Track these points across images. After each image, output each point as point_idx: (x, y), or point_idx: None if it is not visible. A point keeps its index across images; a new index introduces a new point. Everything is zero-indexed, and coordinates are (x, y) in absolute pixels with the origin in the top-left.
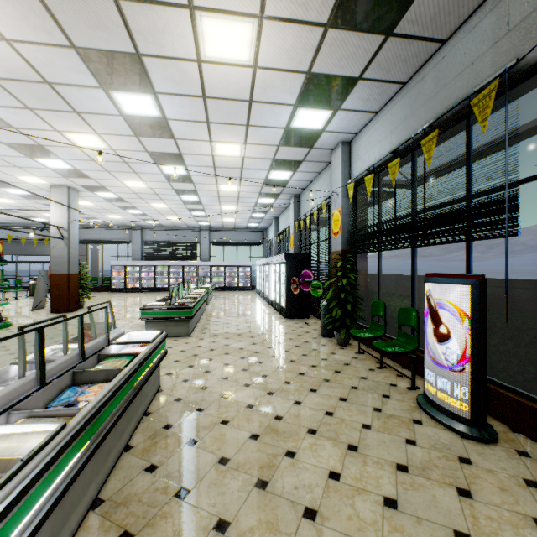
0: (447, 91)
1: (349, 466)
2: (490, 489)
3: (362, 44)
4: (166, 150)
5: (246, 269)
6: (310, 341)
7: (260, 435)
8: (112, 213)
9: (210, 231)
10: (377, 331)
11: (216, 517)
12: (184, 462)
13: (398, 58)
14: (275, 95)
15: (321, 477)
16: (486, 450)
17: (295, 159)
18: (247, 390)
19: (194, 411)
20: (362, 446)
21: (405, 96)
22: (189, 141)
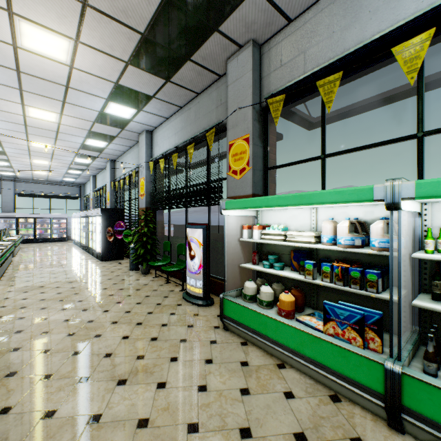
0: (200, 122)
1: (135, 331)
2: (202, 322)
3: (153, 80)
4: None
5: (61, 221)
6: (121, 275)
7: (76, 332)
8: None
9: (15, 181)
10: (167, 260)
11: (43, 375)
12: (9, 361)
13: (175, 93)
14: (90, 88)
15: (118, 340)
16: (207, 309)
17: (110, 134)
18: (64, 312)
19: (13, 333)
20: (145, 322)
21: (182, 115)
22: None
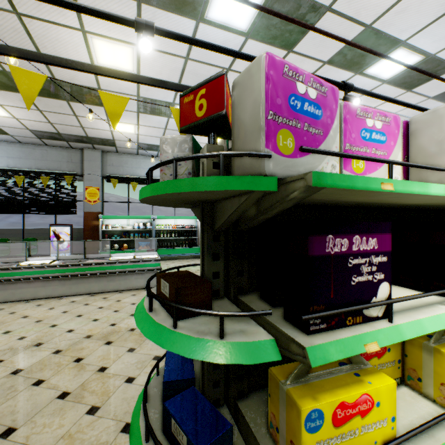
0: (49, 163)
1: None
2: None
3: (30, 135)
4: None
5: None
6: None
7: None
8: None
9: None
10: (3, 253)
11: None
12: None
13: (32, 140)
14: None
15: None
16: None
17: None
18: None
19: None
20: None
21: (22, 148)
22: None
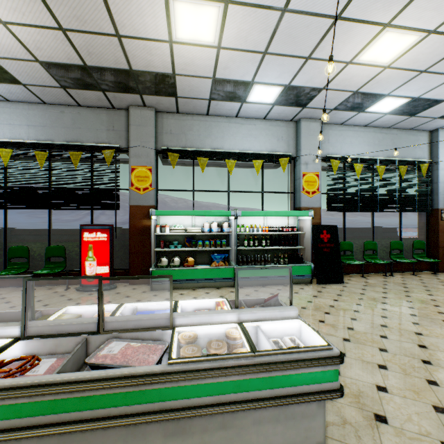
0: (82, 132)
1: None
2: (131, 293)
3: (47, 79)
4: None
5: None
6: None
7: None
8: None
9: None
10: (20, 268)
11: None
12: None
13: (56, 95)
14: None
15: None
16: (119, 289)
17: None
18: None
19: None
20: None
21: (46, 111)
22: None
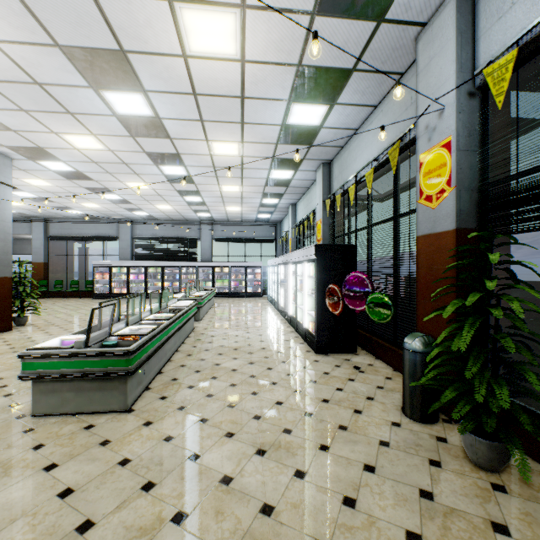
0: None
1: None
2: None
3: None
4: (92, 40)
5: (255, 271)
6: (394, 443)
7: None
8: (85, 199)
9: (212, 225)
10: None
11: None
12: None
13: None
14: None
15: None
16: None
17: (340, 63)
18: None
19: None
20: None
21: None
22: (124, 0)
